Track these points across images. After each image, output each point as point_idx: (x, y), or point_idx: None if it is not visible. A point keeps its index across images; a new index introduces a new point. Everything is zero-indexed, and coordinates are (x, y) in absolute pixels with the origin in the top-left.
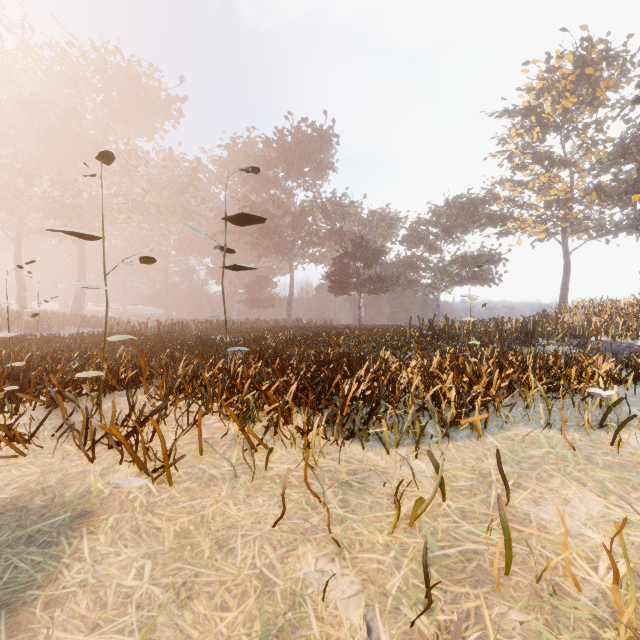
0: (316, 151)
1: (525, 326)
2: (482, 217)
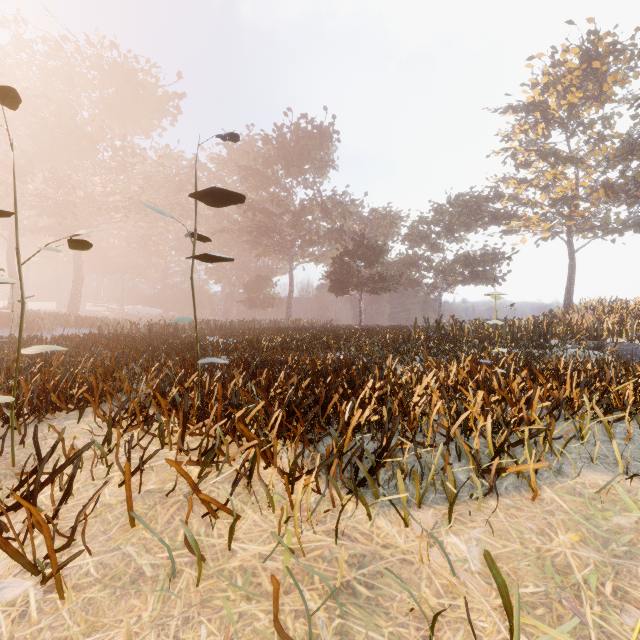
0: (316, 148)
1: (538, 328)
2: (485, 215)
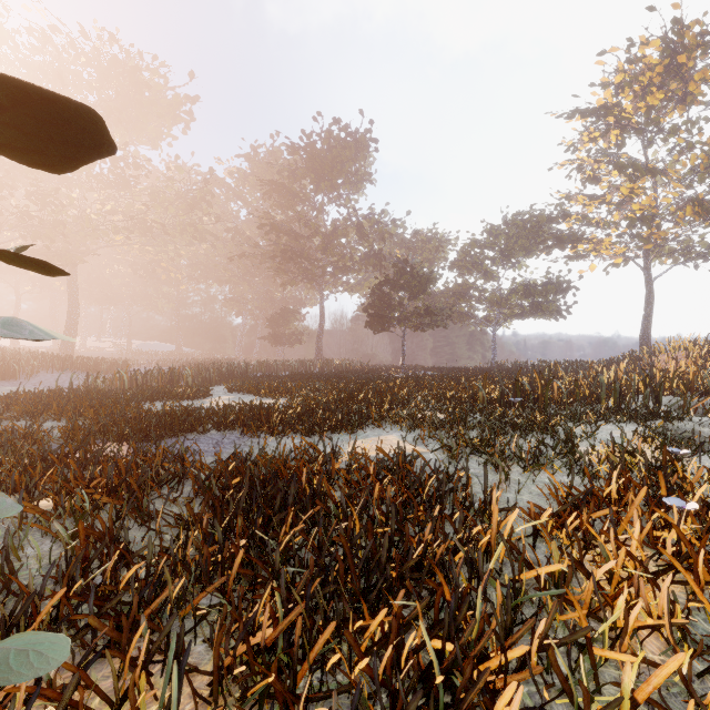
0: (351, 159)
1: (650, 385)
2: (549, 237)
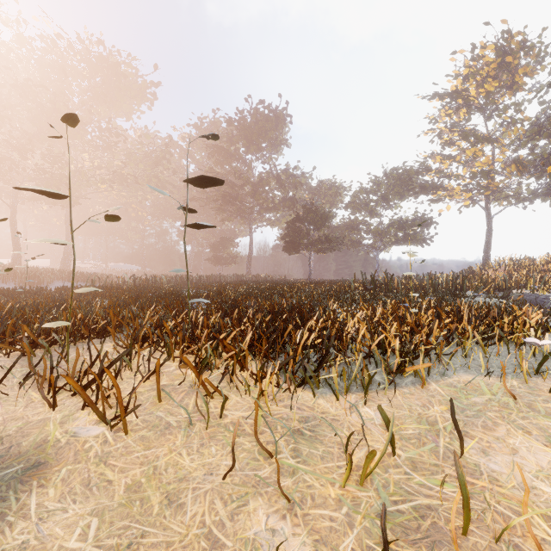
0: (272, 129)
1: (455, 280)
2: (416, 186)
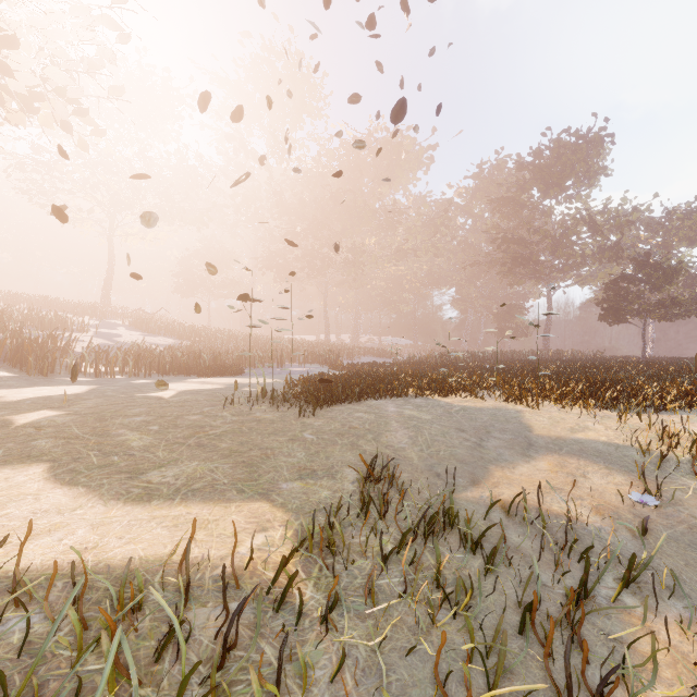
0: (581, 160)
1: None
2: None
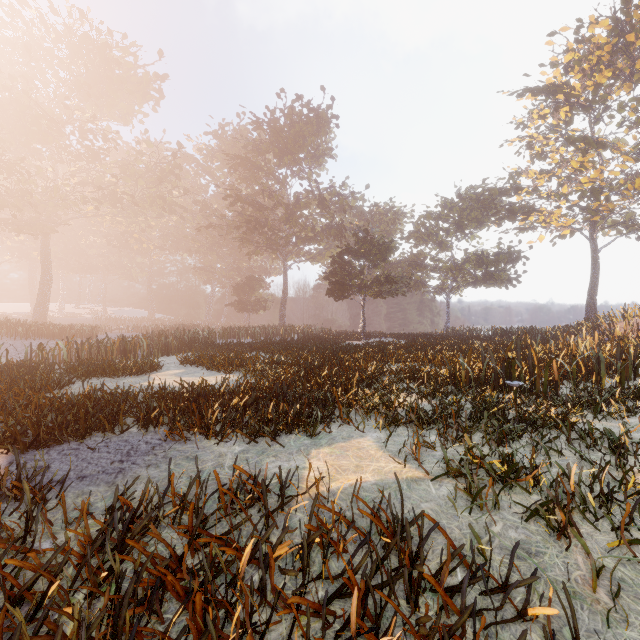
0: (312, 134)
1: None
2: (501, 210)
